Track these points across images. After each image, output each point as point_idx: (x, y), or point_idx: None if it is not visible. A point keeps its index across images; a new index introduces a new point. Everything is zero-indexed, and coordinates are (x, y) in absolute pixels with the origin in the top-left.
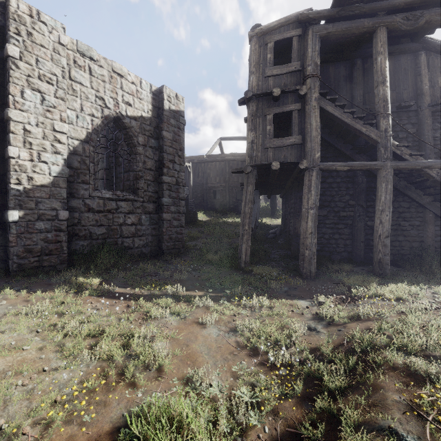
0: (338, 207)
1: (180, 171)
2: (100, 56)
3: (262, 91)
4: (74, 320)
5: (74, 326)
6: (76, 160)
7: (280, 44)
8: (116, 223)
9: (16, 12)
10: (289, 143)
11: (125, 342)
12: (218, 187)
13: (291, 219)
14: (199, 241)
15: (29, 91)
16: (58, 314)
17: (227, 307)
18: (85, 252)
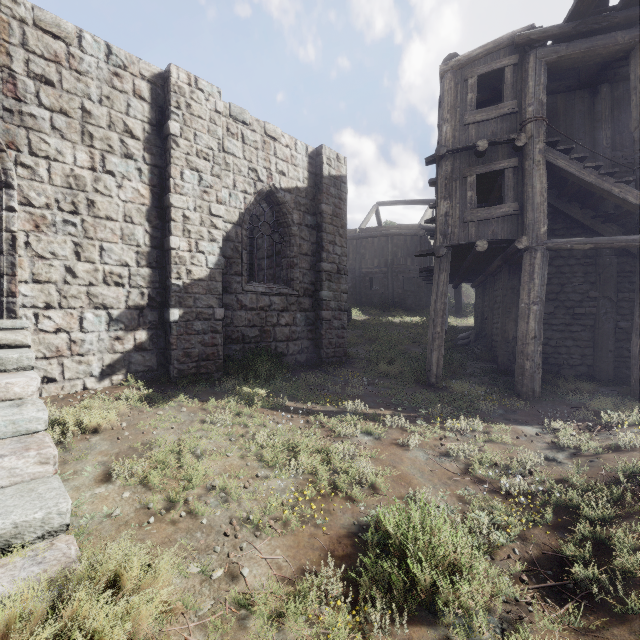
0: (572, 300)
1: (341, 255)
2: (252, 118)
3: (460, 146)
4: (260, 432)
5: (262, 439)
6: (229, 247)
7: (486, 78)
8: (269, 323)
9: (176, 83)
10: (500, 214)
11: (322, 457)
12: (377, 272)
13: (494, 318)
14: (360, 348)
15: (188, 171)
16: (241, 425)
17: (428, 429)
18: (237, 358)
